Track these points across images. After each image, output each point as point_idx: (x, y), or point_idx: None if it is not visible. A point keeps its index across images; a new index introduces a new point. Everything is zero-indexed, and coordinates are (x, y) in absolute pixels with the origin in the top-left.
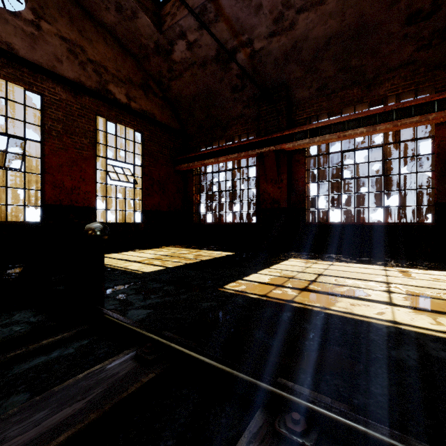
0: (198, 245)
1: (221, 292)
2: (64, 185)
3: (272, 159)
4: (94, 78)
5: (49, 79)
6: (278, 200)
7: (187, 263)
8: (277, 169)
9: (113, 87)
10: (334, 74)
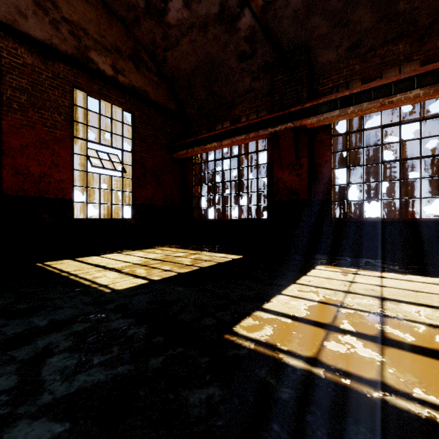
0: (199, 245)
1: (230, 346)
2: (29, 171)
3: (289, 139)
4: (70, 42)
5: (9, 37)
6: (296, 190)
7: (180, 272)
8: (296, 152)
9: (96, 55)
10: (372, 25)
